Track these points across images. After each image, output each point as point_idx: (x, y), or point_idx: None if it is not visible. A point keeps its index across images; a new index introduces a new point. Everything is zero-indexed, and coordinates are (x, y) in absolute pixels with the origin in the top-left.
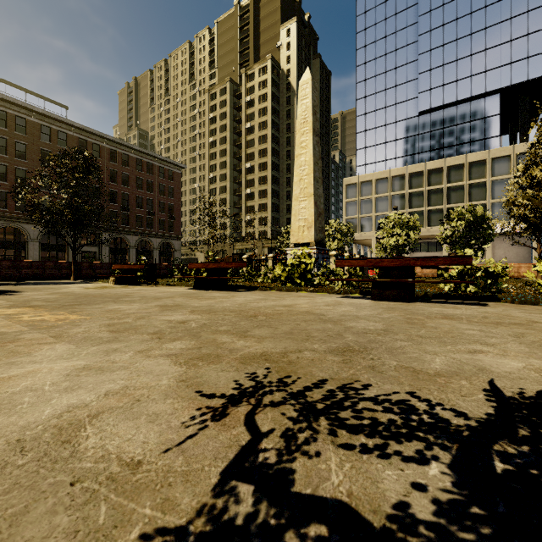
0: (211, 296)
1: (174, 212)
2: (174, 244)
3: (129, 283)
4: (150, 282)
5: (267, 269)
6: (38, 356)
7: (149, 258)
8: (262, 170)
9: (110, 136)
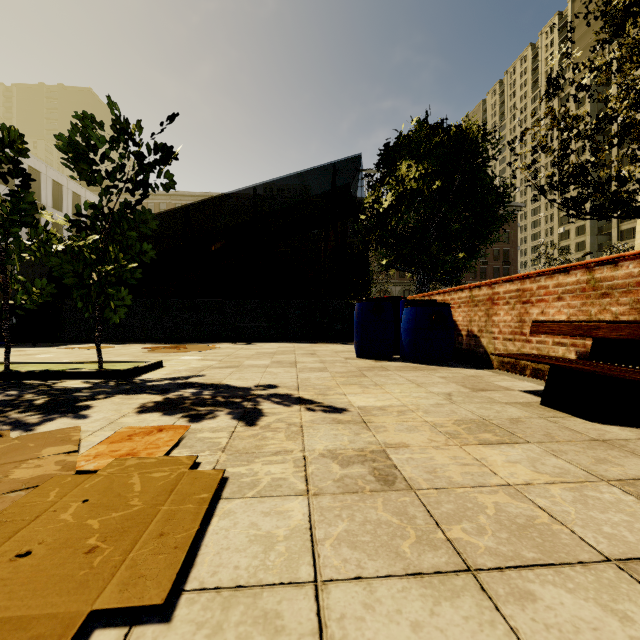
0: None
1: (509, 258)
2: None
3: None
4: None
5: None
6: None
7: None
8: None
9: None
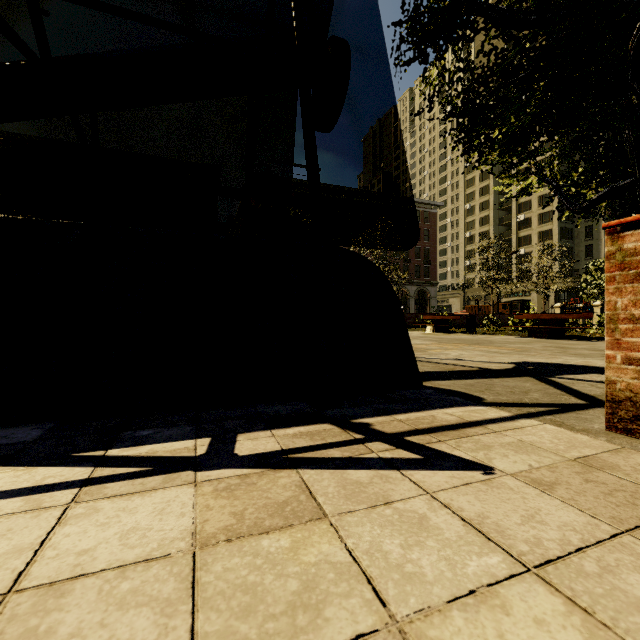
0: (569, 343)
1: (429, 257)
2: (429, 291)
3: (443, 331)
4: (458, 331)
5: (600, 319)
6: (569, 358)
7: (406, 307)
8: (544, 186)
9: (372, 192)
